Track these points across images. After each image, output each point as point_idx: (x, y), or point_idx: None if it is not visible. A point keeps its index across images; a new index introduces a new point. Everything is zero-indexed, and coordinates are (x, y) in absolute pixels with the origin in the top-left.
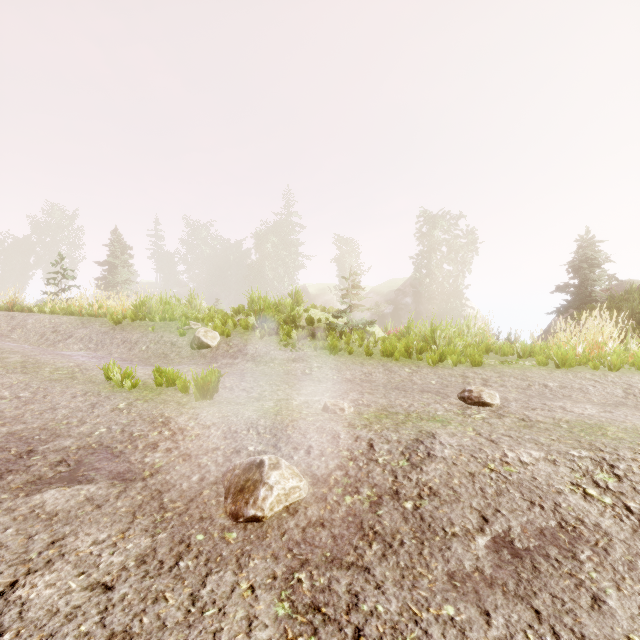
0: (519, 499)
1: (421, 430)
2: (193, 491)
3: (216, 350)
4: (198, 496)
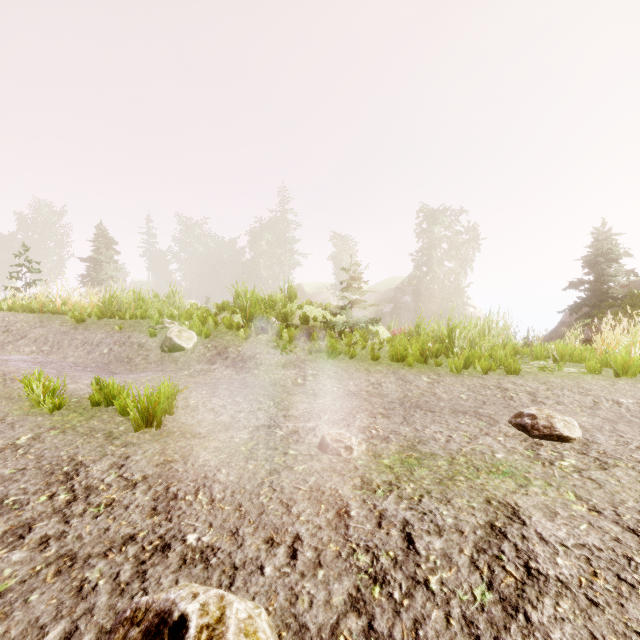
0: None
1: (488, 498)
2: None
3: (191, 353)
4: None
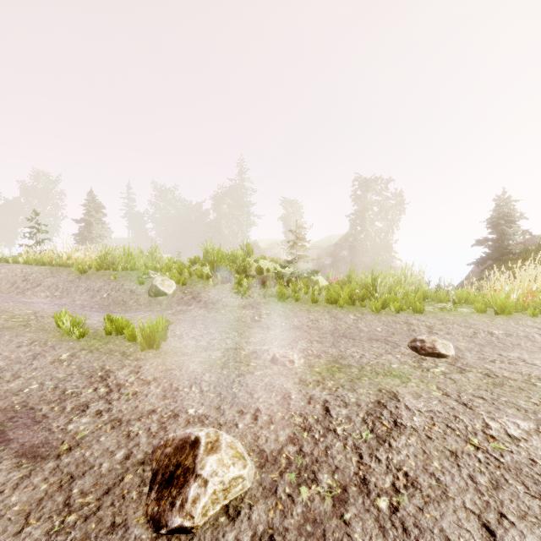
0: (525, 495)
1: (380, 388)
2: (113, 476)
3: (172, 297)
4: (117, 484)
